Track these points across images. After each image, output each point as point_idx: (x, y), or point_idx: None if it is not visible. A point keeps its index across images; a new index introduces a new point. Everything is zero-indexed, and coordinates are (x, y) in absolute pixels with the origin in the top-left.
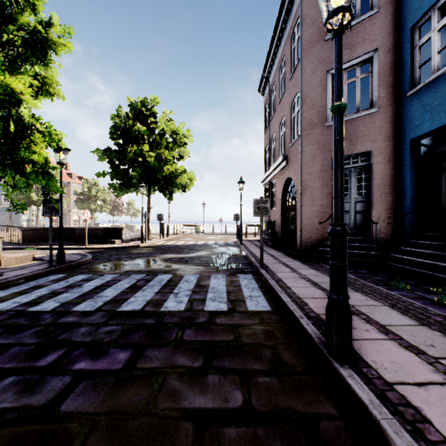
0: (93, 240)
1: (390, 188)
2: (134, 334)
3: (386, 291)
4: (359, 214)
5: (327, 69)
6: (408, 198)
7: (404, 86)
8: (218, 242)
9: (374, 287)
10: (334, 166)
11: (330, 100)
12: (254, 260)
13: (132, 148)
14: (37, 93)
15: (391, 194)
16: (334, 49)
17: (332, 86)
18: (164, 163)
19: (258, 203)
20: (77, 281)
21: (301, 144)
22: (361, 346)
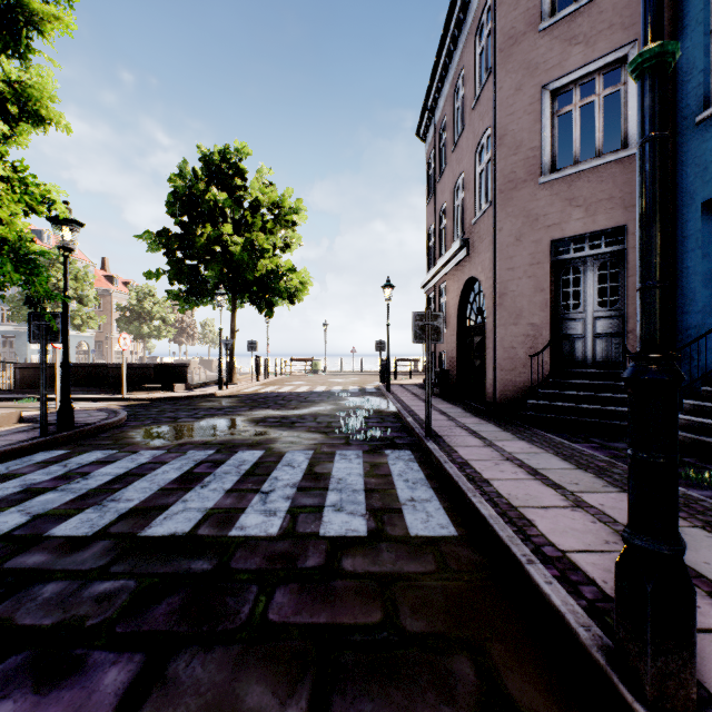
0: (137, 385)
1: None
2: (159, 605)
3: (681, 490)
4: (602, 339)
5: (542, 82)
6: (699, 311)
7: (690, 104)
8: (349, 387)
9: None
10: (642, 210)
11: (548, 137)
12: (413, 422)
13: (203, 229)
14: (19, 119)
15: None
16: (555, 46)
17: (551, 111)
18: (258, 255)
19: (422, 319)
20: (84, 464)
21: (495, 217)
22: (697, 656)
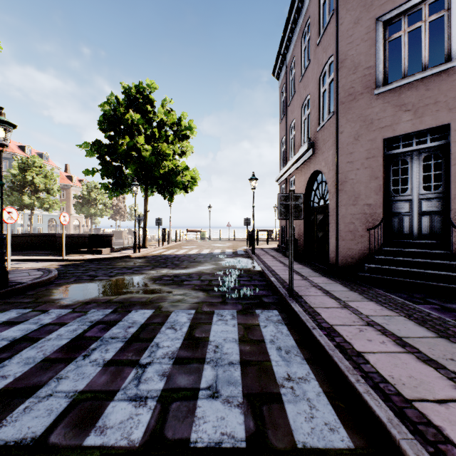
0: (76, 249)
1: None
2: None
3: None
4: (427, 216)
5: (376, 15)
6: None
7: None
8: (225, 250)
9: None
10: None
11: (381, 58)
12: (276, 281)
13: (123, 139)
14: None
15: None
16: None
17: (383, 38)
18: (162, 158)
19: (286, 199)
20: None
21: (337, 123)
22: None
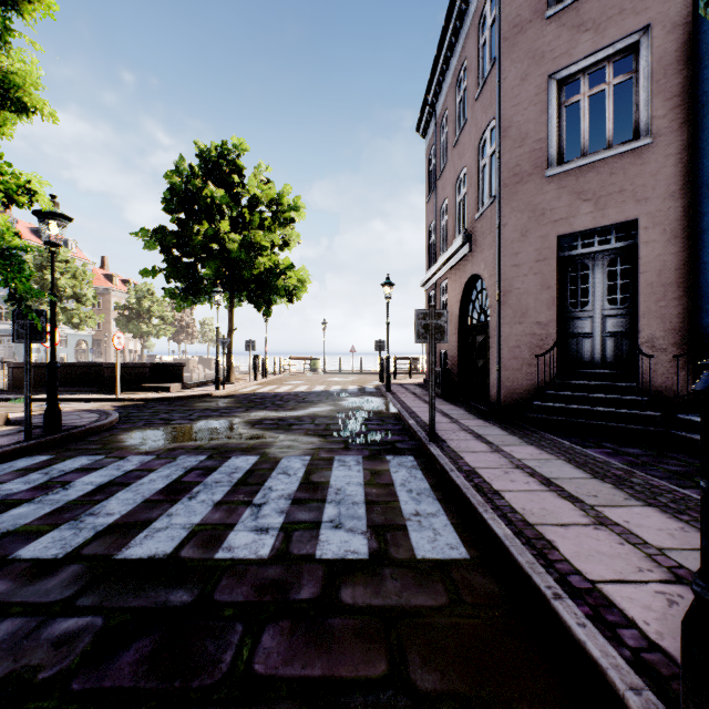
0: (132, 385)
1: (676, 289)
2: (127, 651)
3: None
4: (612, 339)
5: (549, 71)
6: None
7: (707, 91)
8: (348, 387)
9: (678, 492)
10: None
11: (555, 129)
12: (415, 424)
13: (200, 226)
14: (1, 107)
15: (679, 300)
16: (562, 34)
17: (558, 102)
18: (255, 253)
19: (425, 317)
20: (67, 471)
21: (499, 212)
22: None
